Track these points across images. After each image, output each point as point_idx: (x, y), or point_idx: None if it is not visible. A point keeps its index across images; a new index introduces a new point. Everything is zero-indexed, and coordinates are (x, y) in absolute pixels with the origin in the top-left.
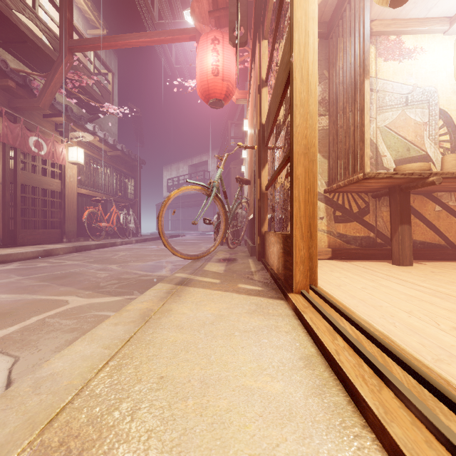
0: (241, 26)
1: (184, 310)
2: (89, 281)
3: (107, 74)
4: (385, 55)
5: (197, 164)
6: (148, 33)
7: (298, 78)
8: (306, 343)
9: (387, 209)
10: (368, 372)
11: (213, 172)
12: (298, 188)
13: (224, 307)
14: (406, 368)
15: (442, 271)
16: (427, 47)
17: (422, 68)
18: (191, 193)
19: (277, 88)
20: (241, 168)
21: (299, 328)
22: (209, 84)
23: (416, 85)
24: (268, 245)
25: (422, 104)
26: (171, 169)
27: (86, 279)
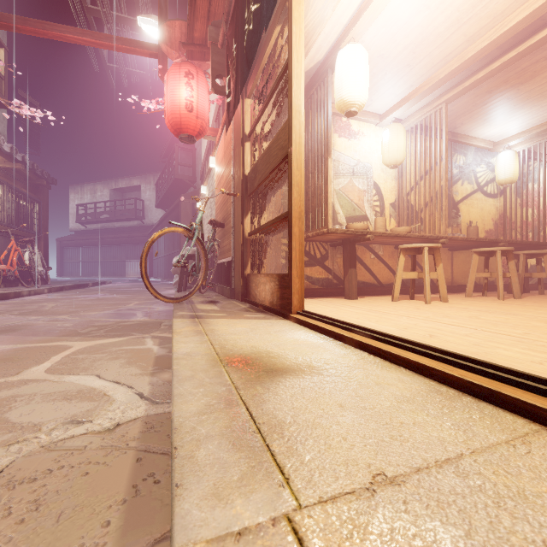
0: (224, 76)
1: (224, 328)
2: (58, 330)
3: None
4: (339, 132)
5: (124, 188)
6: (95, 33)
7: (295, 166)
8: (311, 332)
9: (340, 256)
10: (345, 331)
11: (148, 202)
12: (295, 241)
13: (249, 325)
14: (358, 328)
15: (374, 301)
16: (366, 132)
17: (363, 148)
18: (115, 226)
19: (269, 157)
20: (193, 203)
21: (304, 328)
22: (182, 118)
23: (359, 161)
24: (256, 285)
25: (363, 176)
26: (82, 192)
27: (51, 329)
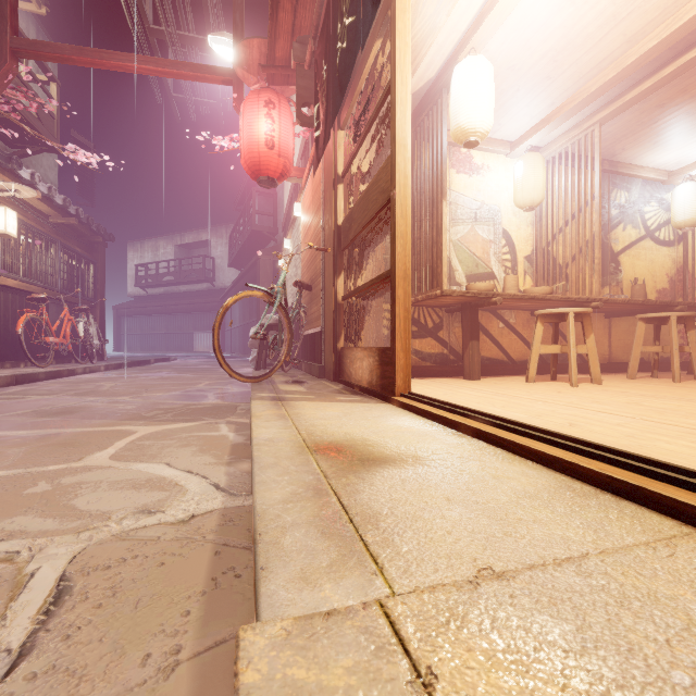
0: (312, 104)
1: (312, 412)
2: (120, 413)
3: (46, 83)
4: (458, 167)
5: (191, 244)
6: (159, 59)
7: (399, 213)
8: (419, 418)
9: (459, 325)
10: (459, 417)
11: (220, 260)
12: (399, 307)
13: (343, 409)
14: (477, 413)
15: (503, 382)
16: (492, 166)
17: (489, 186)
18: (180, 290)
19: (368, 202)
20: (274, 260)
21: (410, 414)
22: (261, 158)
23: (484, 202)
24: (351, 361)
25: (488, 222)
26: (142, 249)
27: (112, 412)
